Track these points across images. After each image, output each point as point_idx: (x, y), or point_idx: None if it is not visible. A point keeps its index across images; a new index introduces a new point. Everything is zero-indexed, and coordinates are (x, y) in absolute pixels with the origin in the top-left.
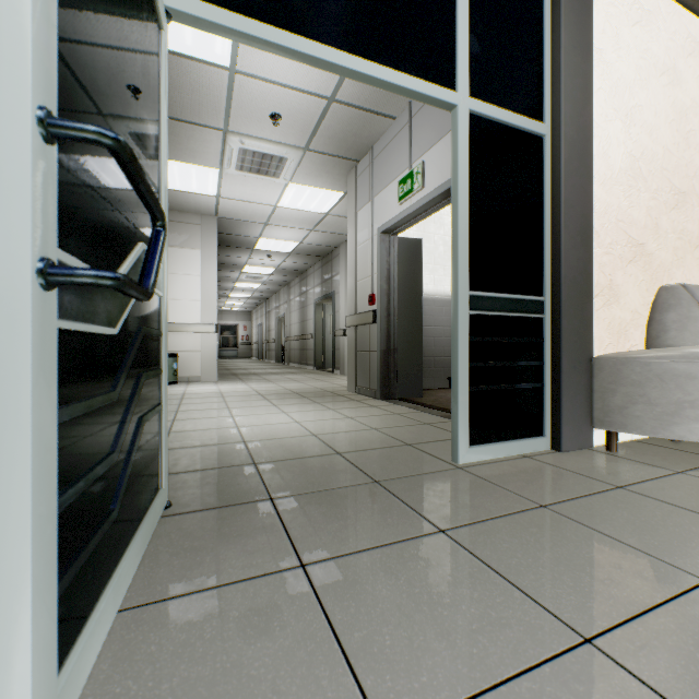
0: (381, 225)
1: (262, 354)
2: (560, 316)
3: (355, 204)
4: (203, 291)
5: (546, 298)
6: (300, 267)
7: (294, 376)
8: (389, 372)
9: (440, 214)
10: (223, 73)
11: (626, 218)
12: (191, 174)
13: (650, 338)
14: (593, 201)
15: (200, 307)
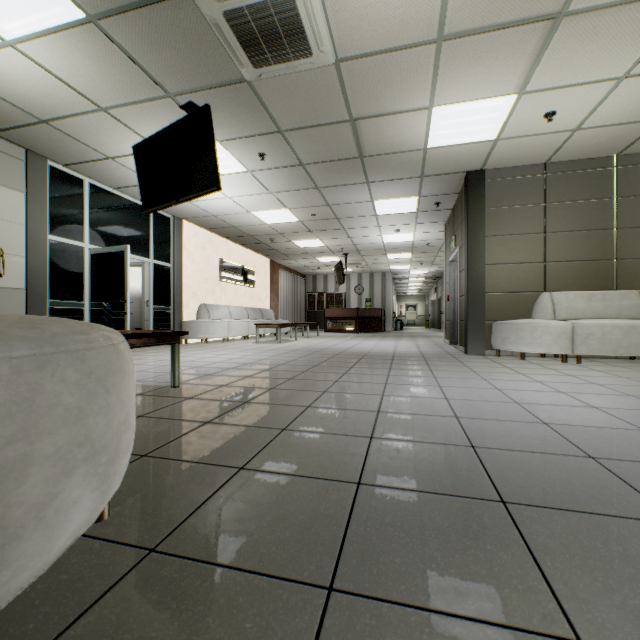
0: None
1: None
2: (175, 312)
3: None
4: None
5: (172, 307)
6: None
7: None
8: None
9: None
10: None
11: (192, 287)
12: None
13: (197, 317)
14: (184, 283)
15: None
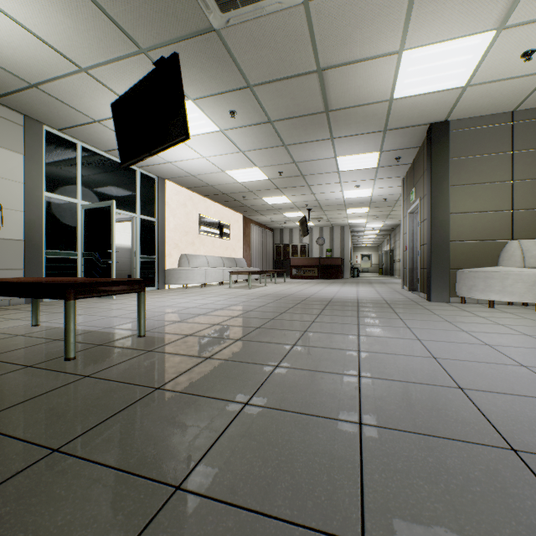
0: None
1: None
2: (159, 261)
3: None
4: None
5: (156, 257)
6: None
7: None
8: None
9: None
10: None
11: (174, 239)
12: None
13: (179, 265)
14: (167, 235)
15: None
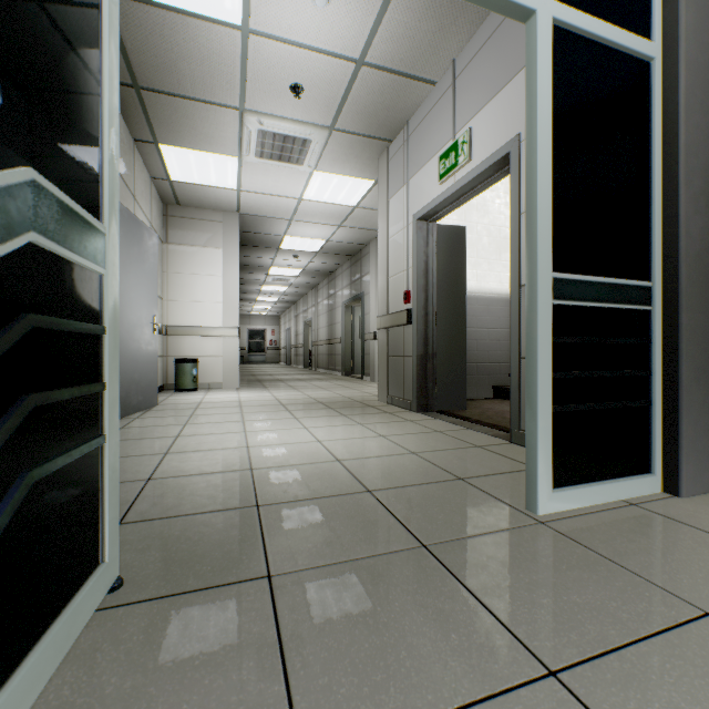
0: (418, 210)
1: (290, 359)
2: (678, 307)
3: (387, 191)
4: (225, 292)
5: (656, 283)
6: (328, 267)
7: (321, 382)
8: (427, 381)
9: (484, 201)
10: (235, 34)
11: None
12: (209, 164)
13: None
14: None
15: (221, 309)
